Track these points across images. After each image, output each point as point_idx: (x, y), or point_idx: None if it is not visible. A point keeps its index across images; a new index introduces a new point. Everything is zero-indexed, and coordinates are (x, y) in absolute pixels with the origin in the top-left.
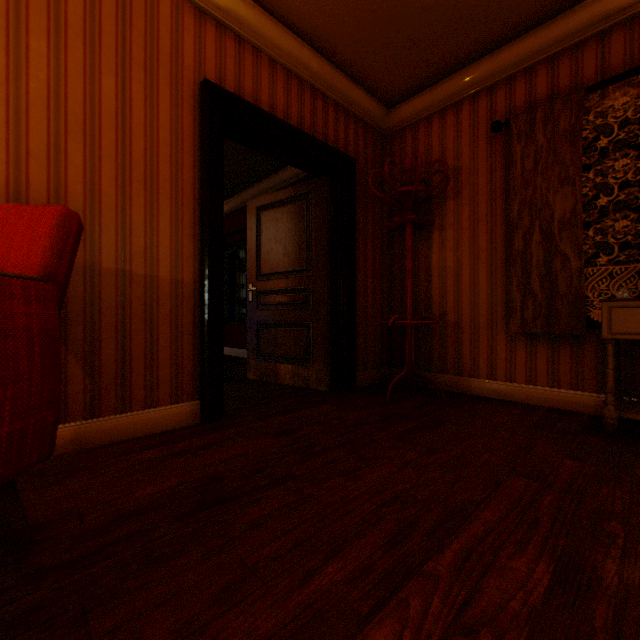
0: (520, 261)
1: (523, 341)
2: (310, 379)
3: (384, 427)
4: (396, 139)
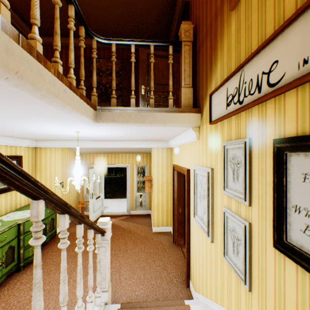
0: None
1: None
2: None
3: None
4: None
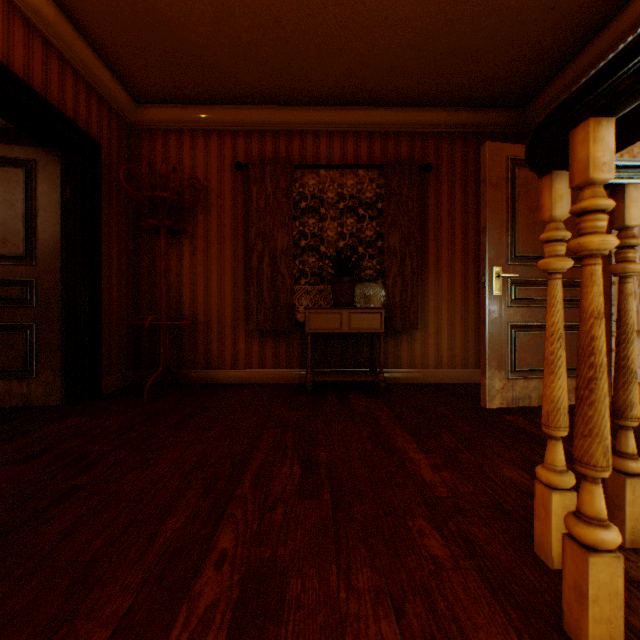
0: (257, 276)
1: (258, 337)
2: (34, 395)
3: (157, 423)
4: (146, 137)
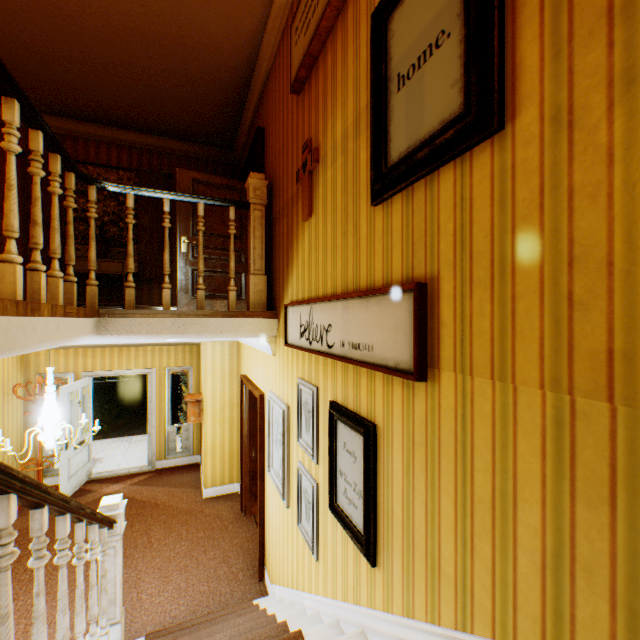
0: None
1: None
2: None
3: None
4: None
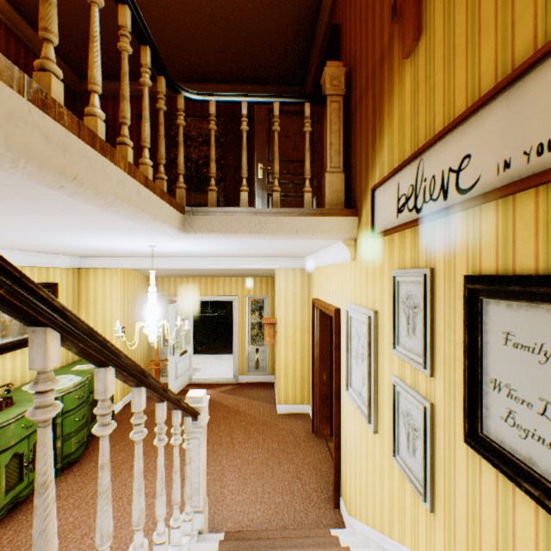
0: None
1: None
2: None
3: None
4: (86, 99)
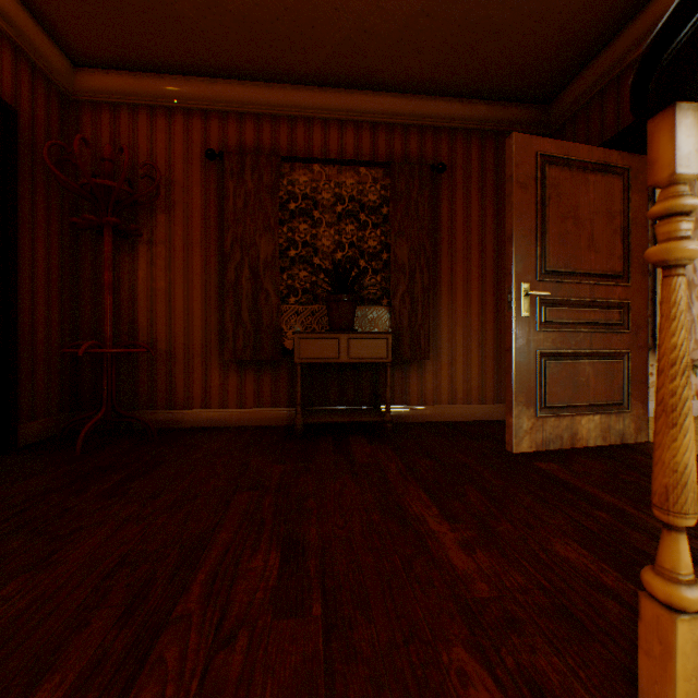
0: (234, 292)
1: (236, 368)
2: None
3: (84, 488)
4: (87, 111)
